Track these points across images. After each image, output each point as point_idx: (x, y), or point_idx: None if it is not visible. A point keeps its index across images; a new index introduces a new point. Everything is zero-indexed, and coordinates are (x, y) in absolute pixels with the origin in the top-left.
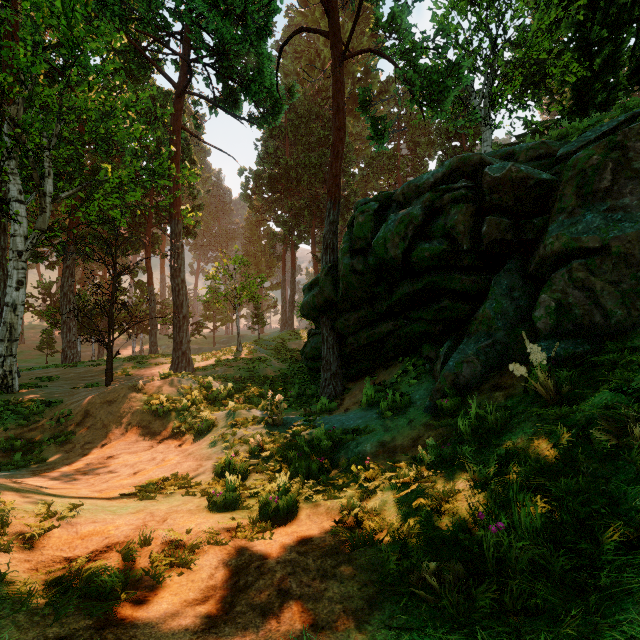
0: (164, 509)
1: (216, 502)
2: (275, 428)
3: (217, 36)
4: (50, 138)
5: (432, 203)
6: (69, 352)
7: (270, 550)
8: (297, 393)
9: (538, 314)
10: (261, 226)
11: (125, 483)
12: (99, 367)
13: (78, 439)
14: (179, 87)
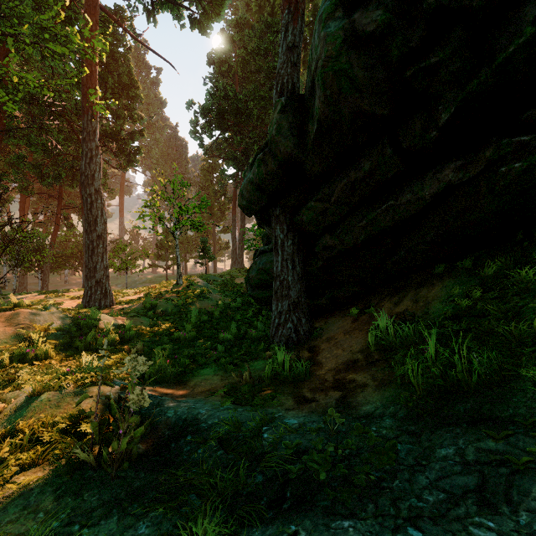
0: None
1: None
2: (92, 496)
3: None
4: None
5: None
6: None
7: None
8: (234, 335)
9: None
10: (214, 172)
11: None
12: None
13: None
14: None
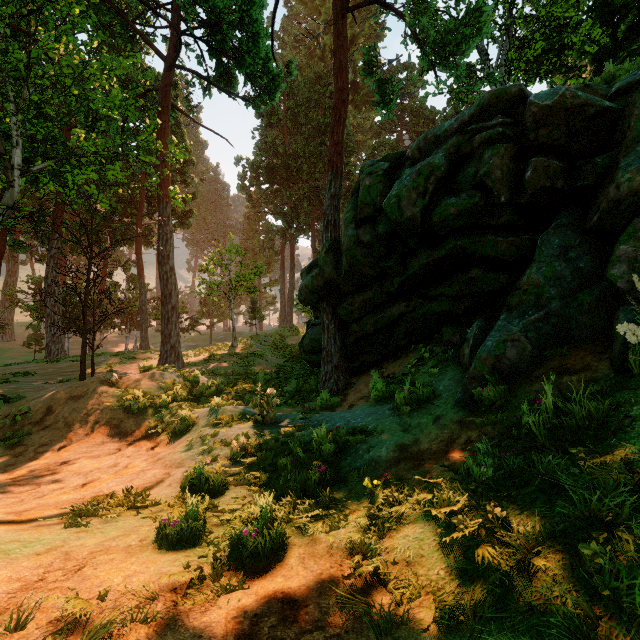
0: (91, 545)
1: (168, 534)
2: (265, 427)
3: (209, 4)
4: (18, 103)
5: (458, 149)
6: (53, 347)
7: (233, 636)
8: (294, 388)
9: (618, 271)
10: (259, 221)
11: (63, 499)
12: None
13: (33, 440)
14: (168, 60)
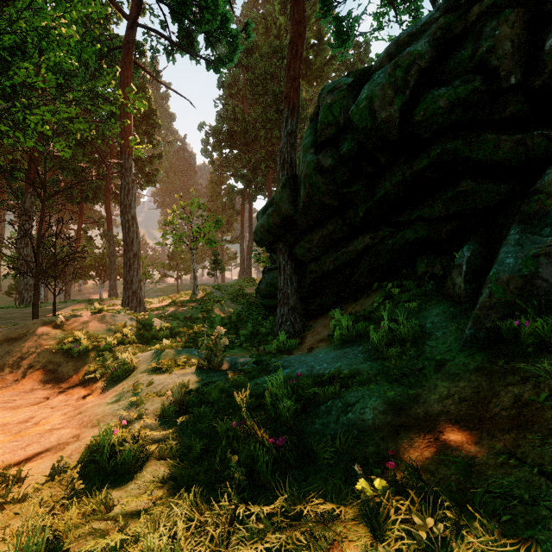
0: None
1: None
2: (211, 374)
3: None
4: None
5: (447, 30)
6: (26, 294)
7: None
8: (250, 331)
9: None
10: (222, 185)
11: None
12: (48, 308)
13: None
14: (130, 18)
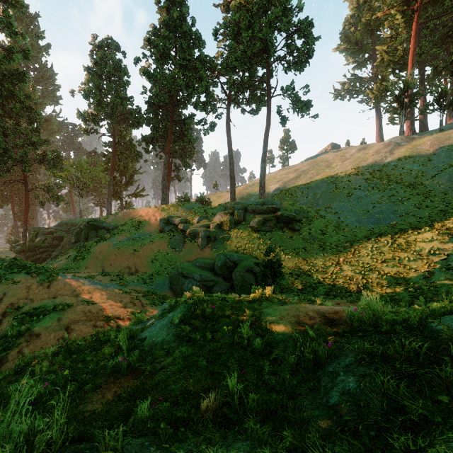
0: None
1: None
2: None
3: None
4: None
5: (46, 237)
6: None
7: None
8: None
9: None
10: None
11: None
12: None
13: None
14: None
